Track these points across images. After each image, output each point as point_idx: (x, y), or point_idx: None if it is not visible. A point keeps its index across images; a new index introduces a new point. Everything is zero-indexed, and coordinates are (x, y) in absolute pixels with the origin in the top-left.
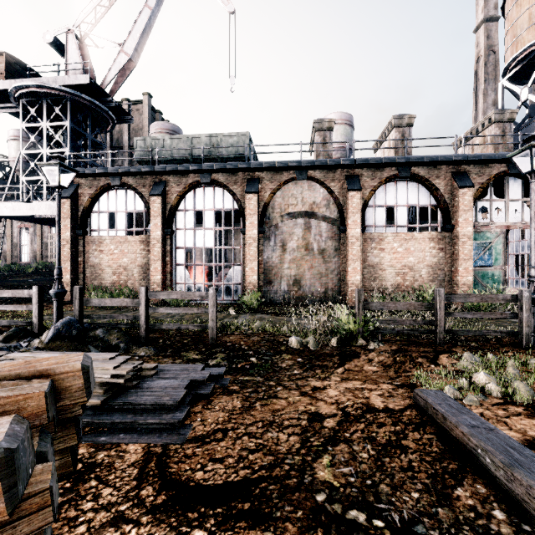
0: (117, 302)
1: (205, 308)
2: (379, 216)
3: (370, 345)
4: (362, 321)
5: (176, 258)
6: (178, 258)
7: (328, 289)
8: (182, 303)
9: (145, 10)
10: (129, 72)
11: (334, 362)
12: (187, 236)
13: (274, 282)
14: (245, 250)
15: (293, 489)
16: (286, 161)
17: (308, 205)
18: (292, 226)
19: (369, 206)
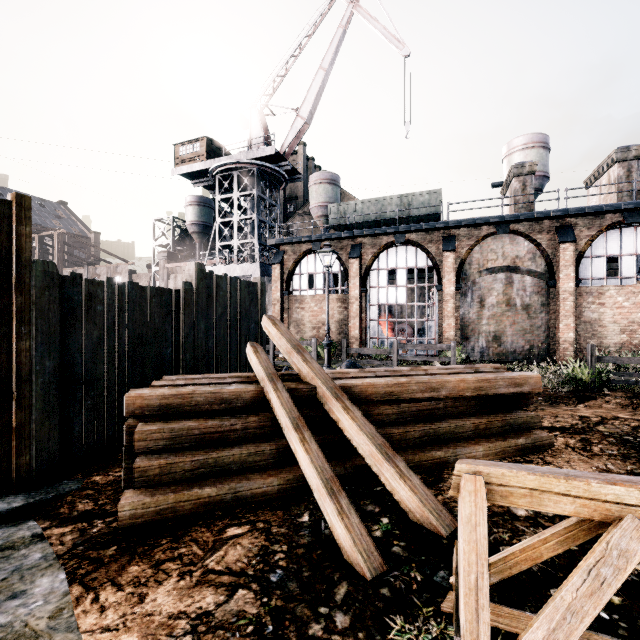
0: (373, 351)
1: (445, 358)
2: (597, 267)
3: (604, 392)
4: (594, 372)
5: (370, 314)
6: (371, 314)
7: (533, 346)
8: (384, 356)
9: (319, 72)
10: (303, 134)
11: (573, 401)
12: (380, 294)
13: (471, 338)
14: (440, 306)
15: (589, 430)
16: (486, 218)
17: (510, 259)
18: (492, 281)
19: (584, 257)
